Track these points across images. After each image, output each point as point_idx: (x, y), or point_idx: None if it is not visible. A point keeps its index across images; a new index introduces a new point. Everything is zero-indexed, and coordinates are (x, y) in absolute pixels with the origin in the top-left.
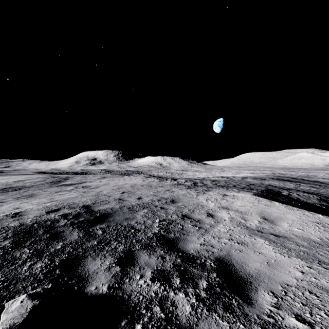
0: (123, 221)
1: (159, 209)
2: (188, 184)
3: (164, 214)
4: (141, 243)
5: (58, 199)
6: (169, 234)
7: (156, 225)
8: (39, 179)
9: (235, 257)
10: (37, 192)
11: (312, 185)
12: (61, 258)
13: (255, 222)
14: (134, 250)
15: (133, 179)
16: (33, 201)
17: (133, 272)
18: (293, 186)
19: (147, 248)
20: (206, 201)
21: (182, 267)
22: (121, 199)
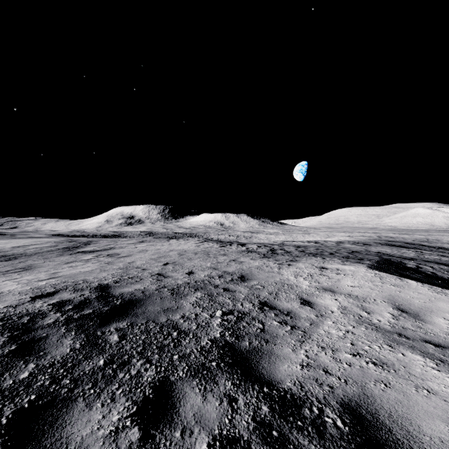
0: (159, 315)
1: (221, 291)
2: (263, 252)
3: (230, 300)
4: (188, 362)
5: (63, 275)
6: (240, 340)
7: (216, 323)
8: (49, 243)
9: (382, 401)
10: (38, 263)
11: (441, 253)
12: (20, 404)
13: (386, 316)
14: (175, 381)
15: (182, 244)
16: (25, 277)
17: (168, 446)
18: (413, 254)
19: (199, 374)
20: (295, 277)
21: (274, 430)
22: (162, 274)
